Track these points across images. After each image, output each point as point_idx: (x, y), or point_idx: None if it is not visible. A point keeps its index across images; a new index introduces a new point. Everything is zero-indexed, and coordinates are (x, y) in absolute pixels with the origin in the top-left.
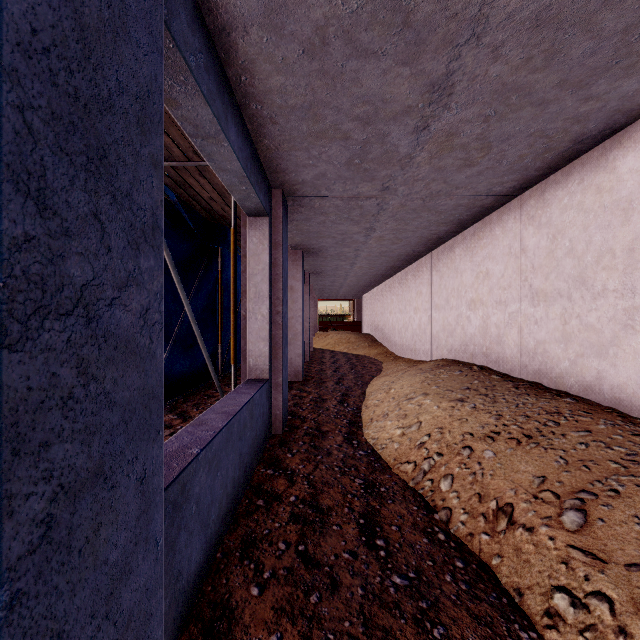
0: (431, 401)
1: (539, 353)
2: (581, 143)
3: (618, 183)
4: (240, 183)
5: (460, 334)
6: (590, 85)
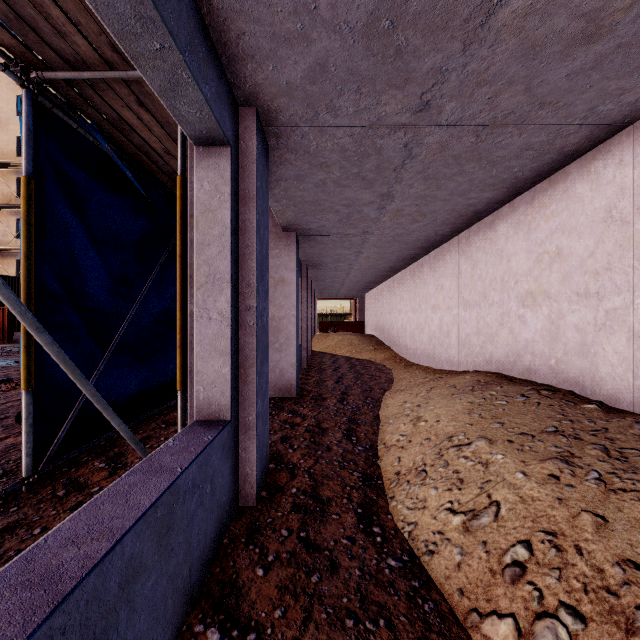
0: (505, 458)
1: None
2: None
3: None
4: (142, 25)
5: (506, 339)
6: None
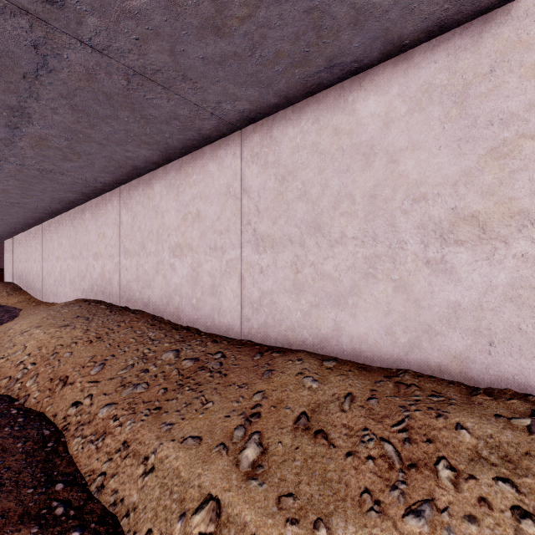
0: (41, 330)
1: (128, 288)
2: (139, 169)
3: (154, 197)
4: None
5: (89, 279)
6: (124, 145)
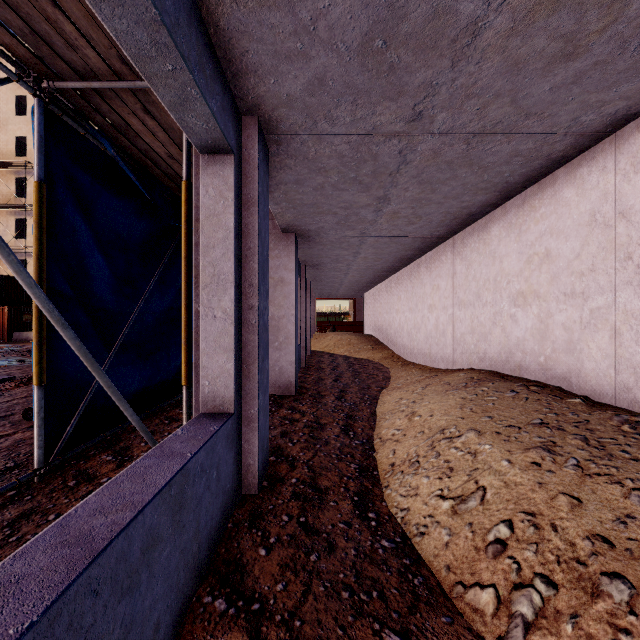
0: (492, 448)
1: None
2: None
3: None
4: (157, 49)
5: (499, 338)
6: None
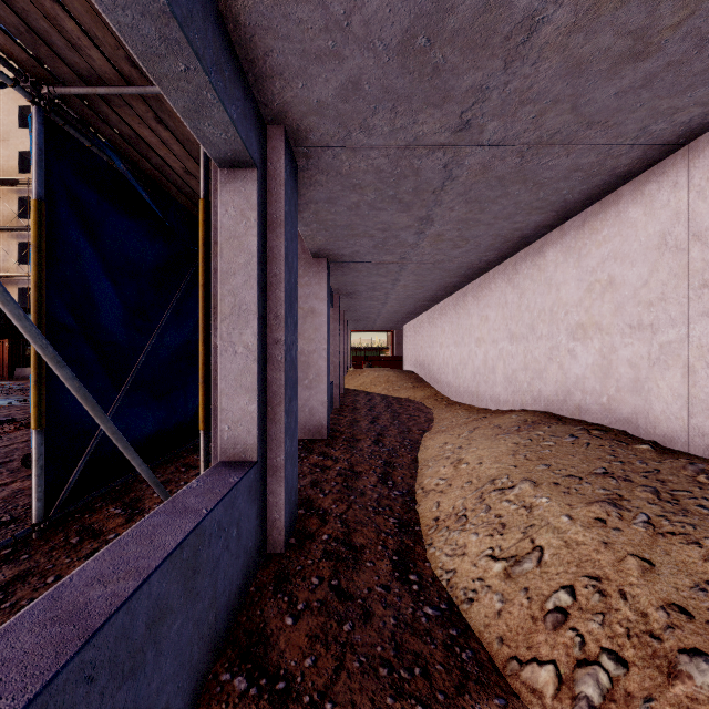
0: (550, 501)
1: None
2: None
3: None
4: (167, 46)
5: (556, 375)
6: None
